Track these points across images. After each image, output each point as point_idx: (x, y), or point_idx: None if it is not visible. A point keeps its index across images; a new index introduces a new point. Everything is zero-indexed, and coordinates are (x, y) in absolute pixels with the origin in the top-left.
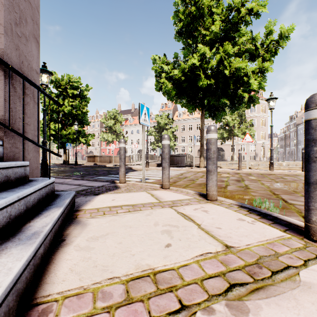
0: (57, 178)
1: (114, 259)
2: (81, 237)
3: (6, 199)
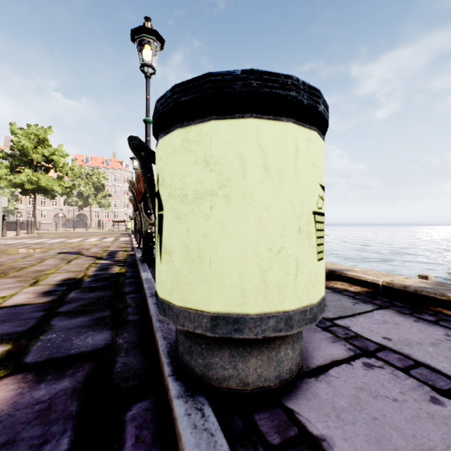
0: None
1: None
2: None
3: None
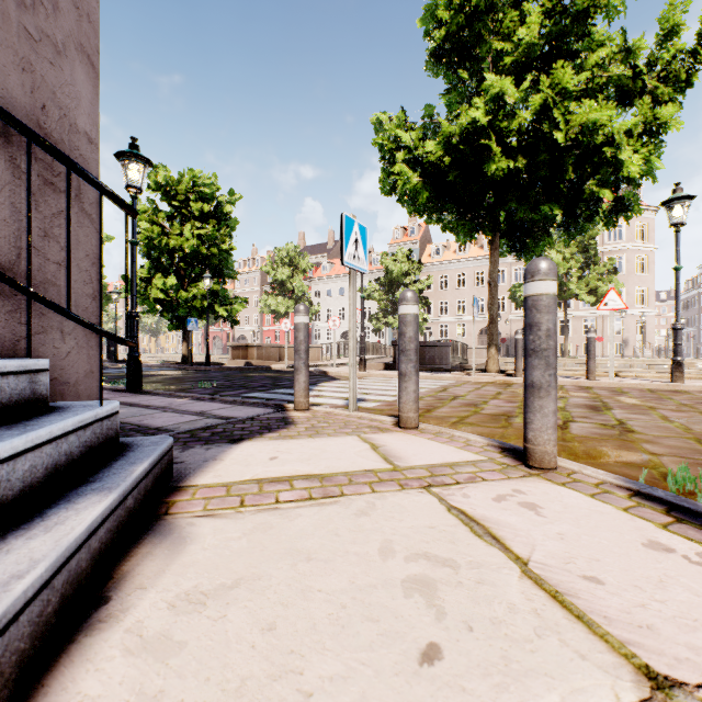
0: (158, 396)
1: None
2: (158, 589)
3: None
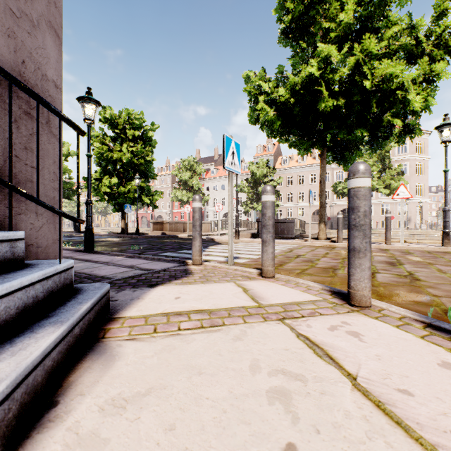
0: (104, 255)
1: None
2: (93, 396)
3: None
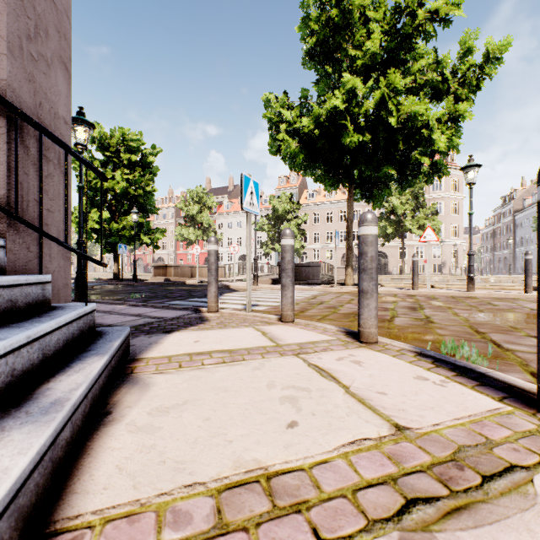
0: (102, 304)
1: (196, 449)
2: (139, 407)
3: (6, 341)
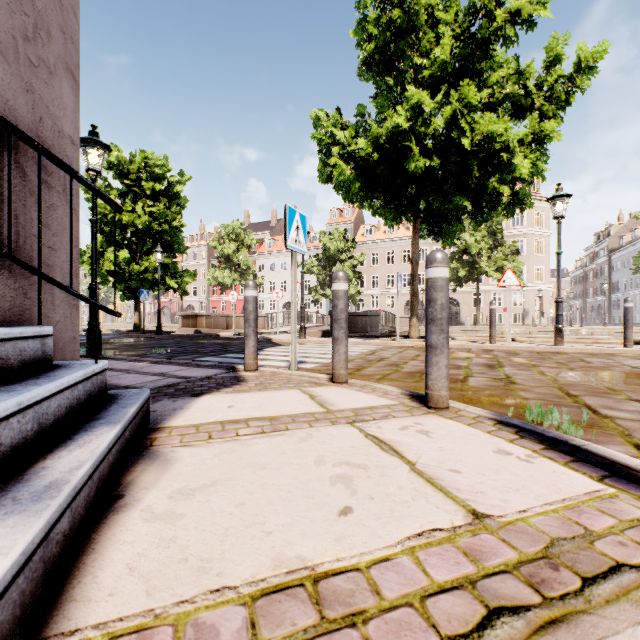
0: (118, 360)
1: (227, 542)
2: (158, 489)
3: None
